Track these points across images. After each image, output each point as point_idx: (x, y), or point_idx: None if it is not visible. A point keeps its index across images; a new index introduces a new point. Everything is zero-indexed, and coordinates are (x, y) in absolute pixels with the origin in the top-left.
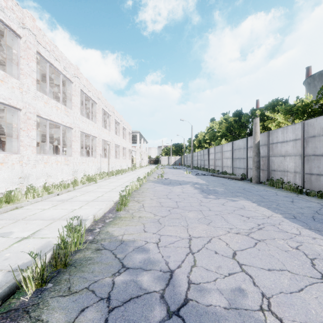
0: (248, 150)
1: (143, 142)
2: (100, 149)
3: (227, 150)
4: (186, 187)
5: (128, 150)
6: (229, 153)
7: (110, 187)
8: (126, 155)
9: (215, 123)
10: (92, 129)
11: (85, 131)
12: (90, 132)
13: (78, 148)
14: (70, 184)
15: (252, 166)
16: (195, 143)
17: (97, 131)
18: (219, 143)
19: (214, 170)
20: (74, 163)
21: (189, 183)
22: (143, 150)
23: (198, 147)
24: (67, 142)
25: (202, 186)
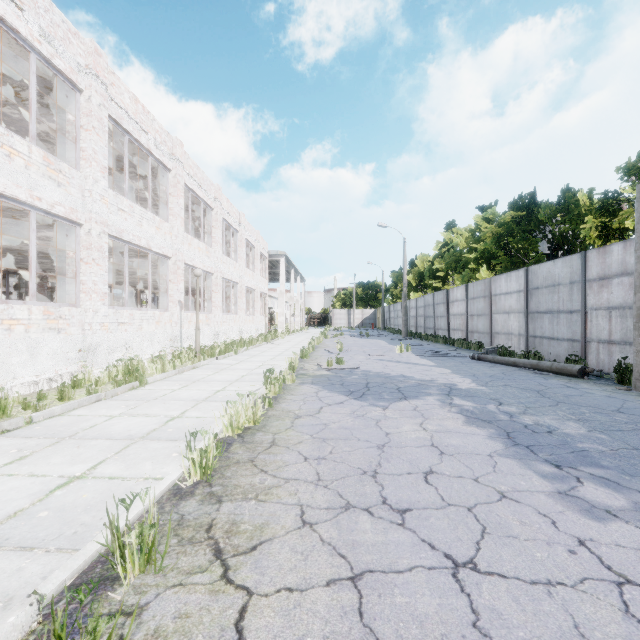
0: (588, 288)
1: (295, 279)
2: (180, 288)
3: (509, 290)
4: (434, 414)
5: (259, 294)
6: (516, 299)
7: (167, 412)
8: (255, 305)
9: (456, 234)
10: (153, 234)
11: (129, 239)
12: (146, 243)
13: (101, 283)
14: (56, 393)
15: (634, 337)
16: (409, 279)
17: (170, 242)
18: (470, 277)
19: (469, 343)
20: (87, 325)
21: (428, 389)
22: (293, 296)
23: (416, 288)
24: (67, 265)
25: (486, 409)
